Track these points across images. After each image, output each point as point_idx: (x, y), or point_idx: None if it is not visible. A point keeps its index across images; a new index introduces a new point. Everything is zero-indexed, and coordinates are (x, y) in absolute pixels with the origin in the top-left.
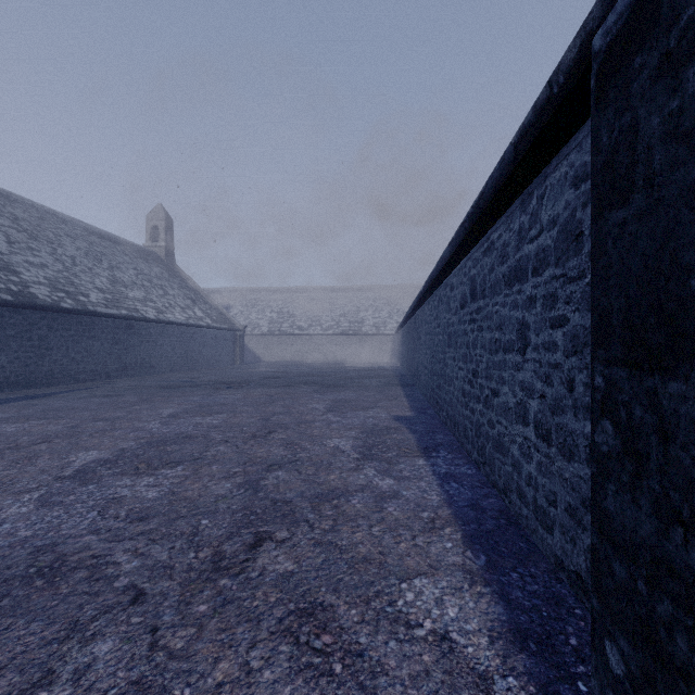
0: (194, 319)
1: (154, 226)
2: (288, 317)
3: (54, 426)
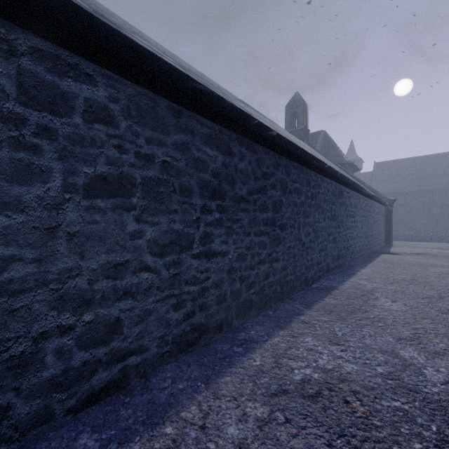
0: None
1: None
2: None
3: None
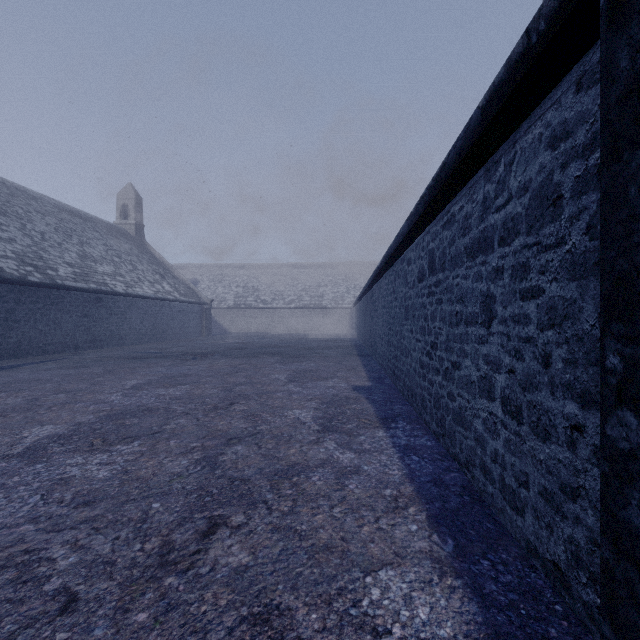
0: (163, 293)
1: (124, 204)
2: (253, 292)
3: (13, 399)
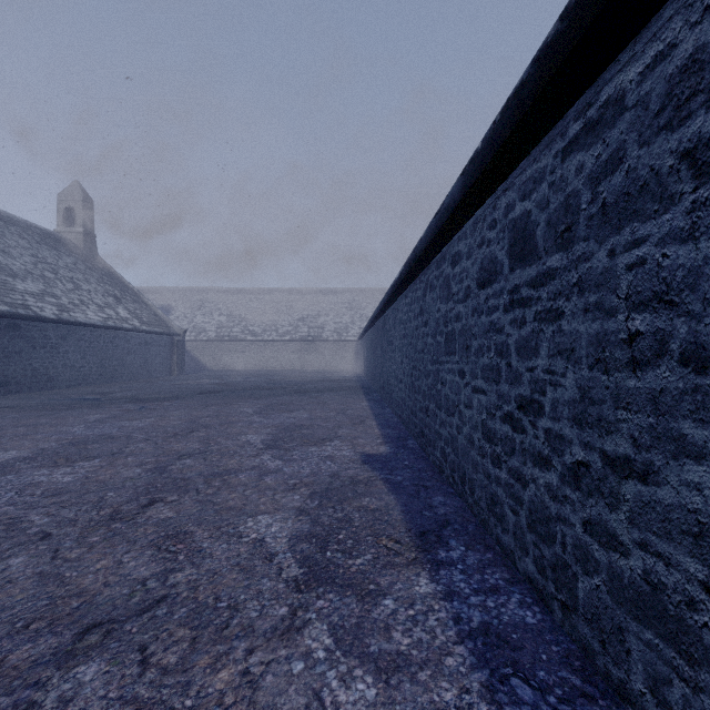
0: (116, 320)
1: (69, 207)
2: (239, 321)
3: None
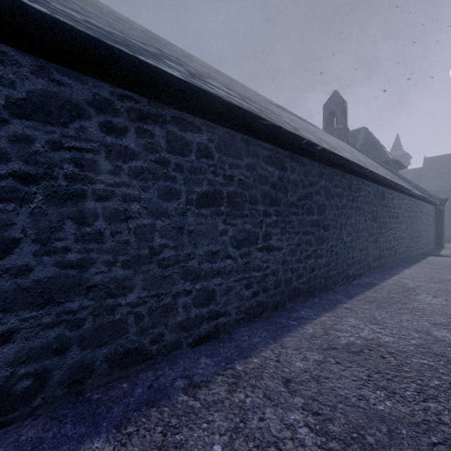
0: None
1: None
2: None
3: None
